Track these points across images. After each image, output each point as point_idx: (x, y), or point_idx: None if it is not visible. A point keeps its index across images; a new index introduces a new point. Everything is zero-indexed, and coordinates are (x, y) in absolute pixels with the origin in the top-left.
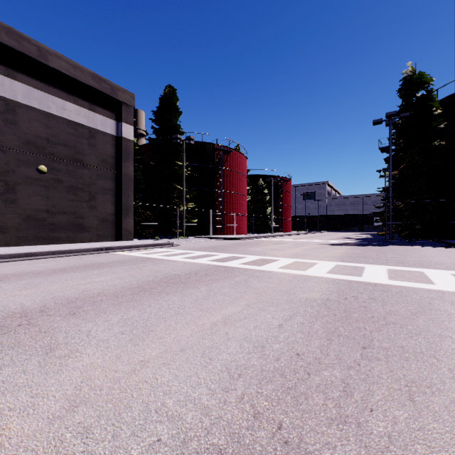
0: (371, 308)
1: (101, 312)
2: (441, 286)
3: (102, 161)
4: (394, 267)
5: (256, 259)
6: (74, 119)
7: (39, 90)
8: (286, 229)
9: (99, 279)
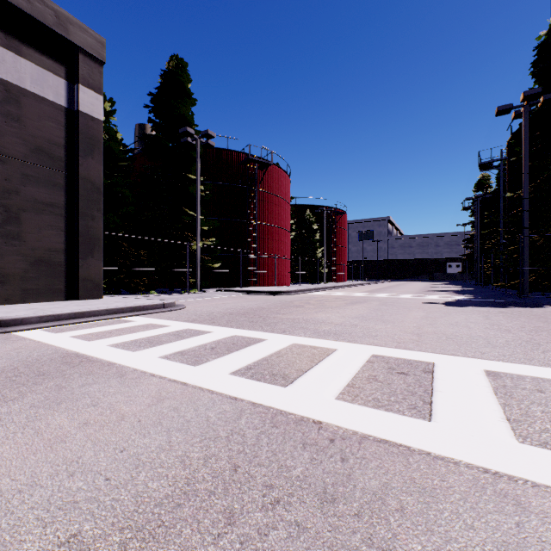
0: None
1: None
2: None
3: (36, 150)
4: None
5: (368, 363)
6: None
7: None
8: (341, 277)
9: None
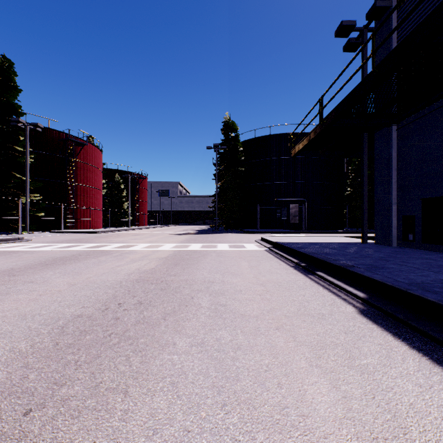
0: (185, 257)
1: (34, 273)
2: (219, 248)
3: None
4: (206, 244)
5: (122, 245)
6: None
7: None
8: (143, 223)
9: None
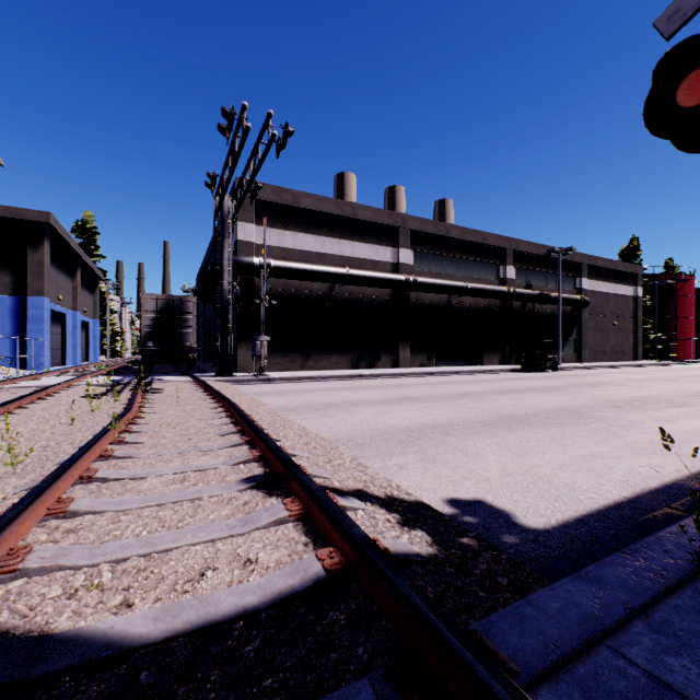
0: None
1: None
2: None
3: (629, 313)
4: None
5: None
6: (621, 293)
7: (613, 284)
8: None
9: None
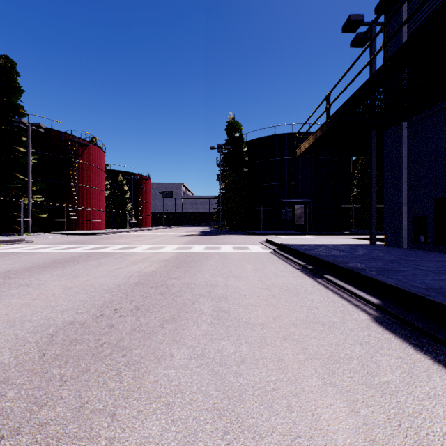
0: (187, 259)
1: (31, 275)
2: (222, 250)
3: None
4: (209, 245)
5: (124, 247)
6: None
7: None
8: (146, 224)
9: None
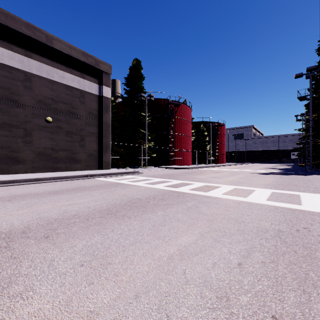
0: None
1: (70, 236)
2: None
3: (89, 113)
4: None
5: (202, 186)
6: (70, 84)
7: (47, 65)
8: (221, 161)
9: (79, 201)
